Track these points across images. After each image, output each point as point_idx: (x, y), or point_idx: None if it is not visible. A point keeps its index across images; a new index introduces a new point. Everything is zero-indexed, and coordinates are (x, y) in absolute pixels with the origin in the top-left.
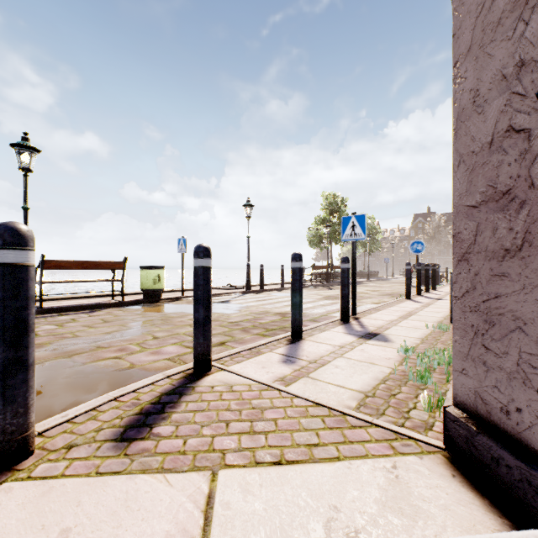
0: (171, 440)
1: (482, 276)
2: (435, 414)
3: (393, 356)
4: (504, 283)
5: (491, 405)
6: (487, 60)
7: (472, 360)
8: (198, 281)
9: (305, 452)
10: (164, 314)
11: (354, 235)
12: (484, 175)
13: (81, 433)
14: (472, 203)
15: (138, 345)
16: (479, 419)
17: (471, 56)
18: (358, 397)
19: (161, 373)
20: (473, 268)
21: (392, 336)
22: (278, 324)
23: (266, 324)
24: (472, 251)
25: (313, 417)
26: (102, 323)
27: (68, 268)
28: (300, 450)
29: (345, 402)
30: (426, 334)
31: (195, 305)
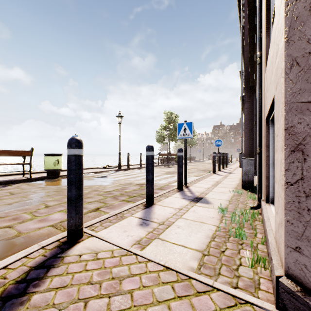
0: None
1: None
2: (257, 270)
3: (215, 215)
4: None
5: None
6: None
7: (308, 240)
8: (71, 166)
9: None
10: (59, 187)
11: (185, 135)
12: None
13: None
14: (307, 99)
15: (31, 213)
16: None
17: None
18: (197, 256)
19: (37, 244)
20: (309, 158)
21: (211, 199)
22: (138, 192)
23: (129, 192)
24: (308, 142)
25: (164, 284)
26: (9, 195)
27: None
28: None
29: (189, 263)
30: (231, 197)
31: (68, 186)
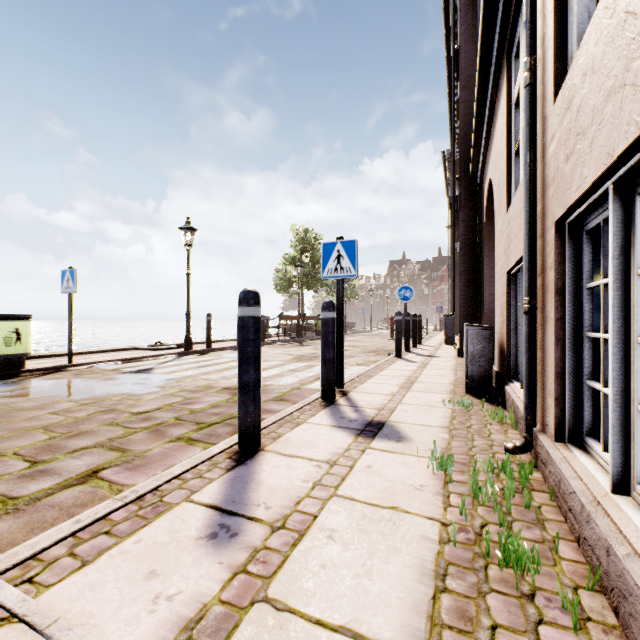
0: None
1: None
2: None
3: (425, 478)
4: None
5: None
6: None
7: None
8: None
9: None
10: (6, 404)
11: (340, 270)
12: None
13: None
14: None
15: None
16: None
17: None
18: None
19: None
20: None
21: (406, 427)
22: (223, 412)
23: (201, 412)
24: None
25: None
26: None
27: None
28: None
29: None
30: (449, 418)
31: None
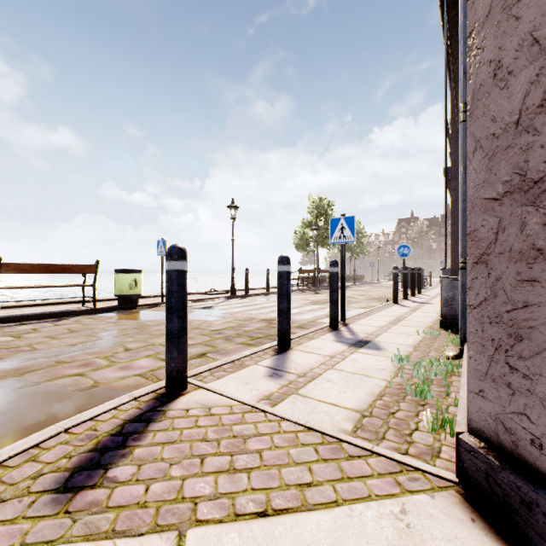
0: (129, 486)
1: (505, 281)
2: (440, 437)
3: (387, 366)
4: (536, 290)
5: (518, 436)
6: (513, 24)
7: (493, 380)
8: (172, 286)
9: (296, 496)
10: (140, 322)
11: (343, 238)
12: (508, 161)
13: (12, 482)
14: (492, 195)
15: (106, 358)
16: (502, 450)
17: (490, 22)
18: (354, 417)
19: (128, 394)
20: (494, 272)
21: (384, 344)
22: (264, 332)
23: (251, 331)
24: (493, 252)
25: (304, 446)
26: (68, 333)
27: (30, 272)
28: (290, 494)
29: (340, 424)
30: (418, 341)
31: (168, 314)
